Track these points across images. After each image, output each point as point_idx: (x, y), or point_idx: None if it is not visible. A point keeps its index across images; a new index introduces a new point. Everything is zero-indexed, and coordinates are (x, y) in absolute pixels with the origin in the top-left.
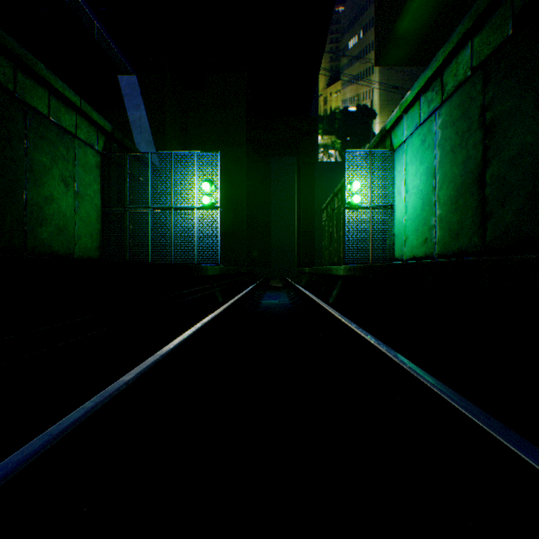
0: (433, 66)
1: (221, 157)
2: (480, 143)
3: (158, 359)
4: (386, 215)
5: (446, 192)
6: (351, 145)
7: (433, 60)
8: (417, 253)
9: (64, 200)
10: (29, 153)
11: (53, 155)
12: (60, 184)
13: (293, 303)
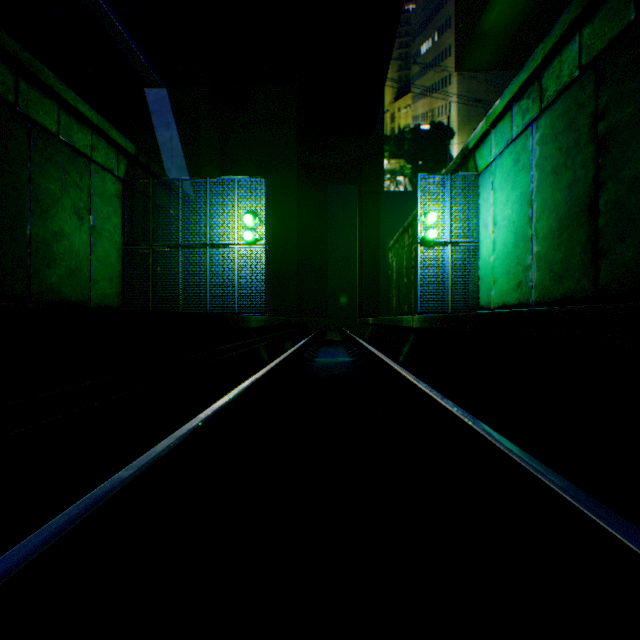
0: (529, 67)
1: (268, 185)
2: (591, 161)
3: (174, 443)
4: (469, 253)
5: (546, 224)
6: (424, 170)
7: (529, 59)
8: (508, 299)
9: (77, 236)
10: (34, 179)
11: (63, 182)
12: (72, 216)
13: (354, 362)
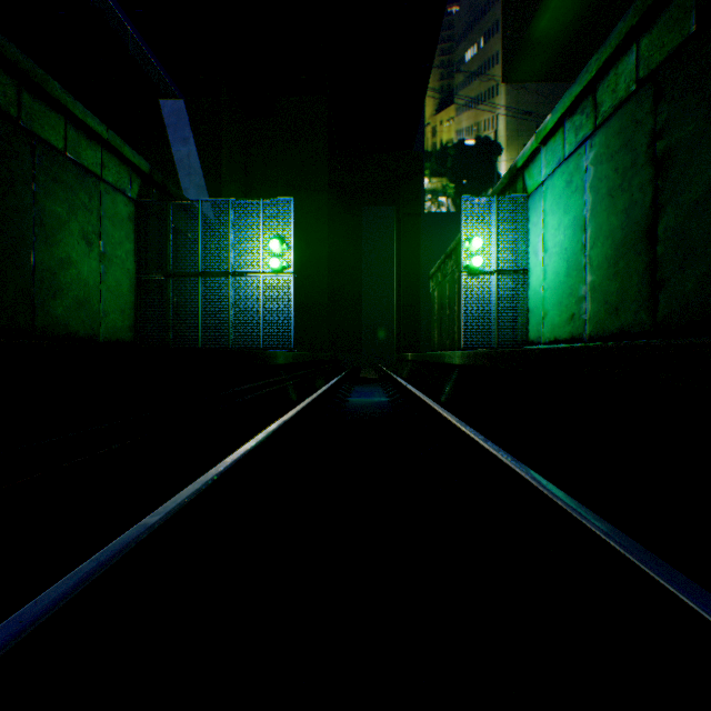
0: (582, 80)
1: (296, 206)
2: (649, 183)
3: (200, 488)
4: (518, 282)
5: (601, 251)
6: (468, 190)
7: (582, 71)
8: (560, 334)
9: (86, 263)
10: (39, 201)
11: (71, 203)
12: (80, 242)
13: (392, 402)
